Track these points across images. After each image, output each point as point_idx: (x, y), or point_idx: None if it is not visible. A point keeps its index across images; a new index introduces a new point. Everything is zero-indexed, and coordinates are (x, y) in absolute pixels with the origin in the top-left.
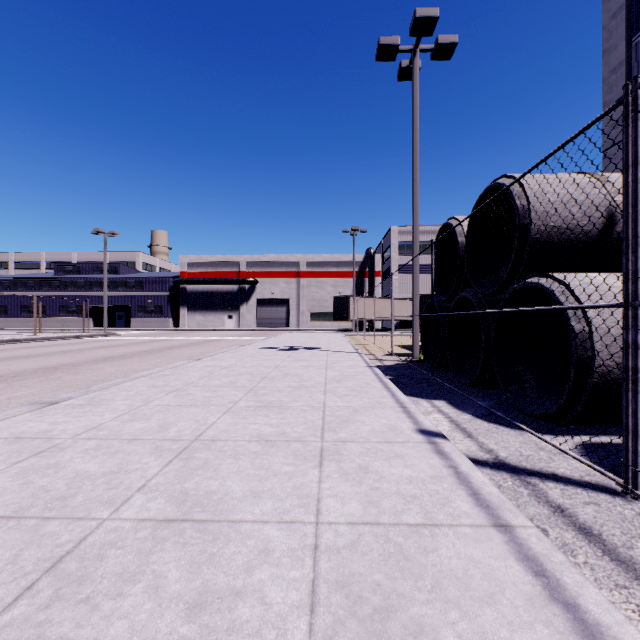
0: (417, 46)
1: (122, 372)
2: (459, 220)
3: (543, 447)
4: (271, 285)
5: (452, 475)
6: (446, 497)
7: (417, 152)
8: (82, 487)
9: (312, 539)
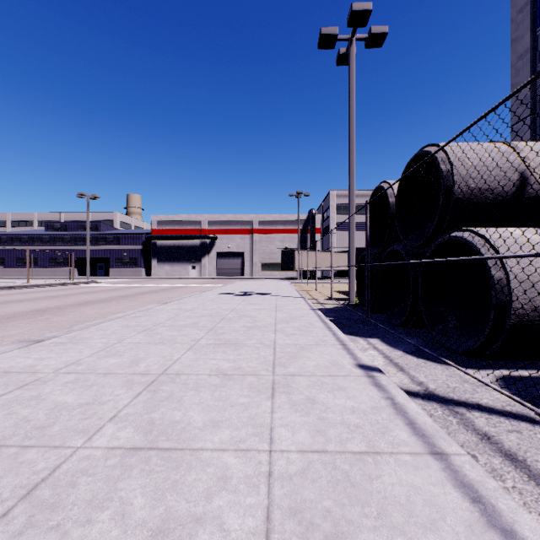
0: (353, 35)
1: (101, 314)
2: (390, 183)
3: (467, 380)
4: (228, 240)
5: (390, 406)
6: (385, 426)
7: (353, 126)
8: (60, 417)
9: (266, 466)
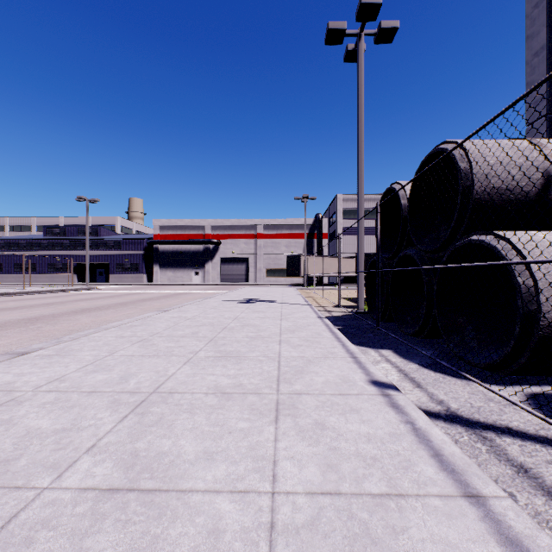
0: (362, 30)
1: (96, 322)
2: (402, 184)
3: (492, 398)
4: (232, 245)
5: (410, 432)
6: (408, 459)
7: (362, 125)
8: (29, 447)
9: (268, 515)
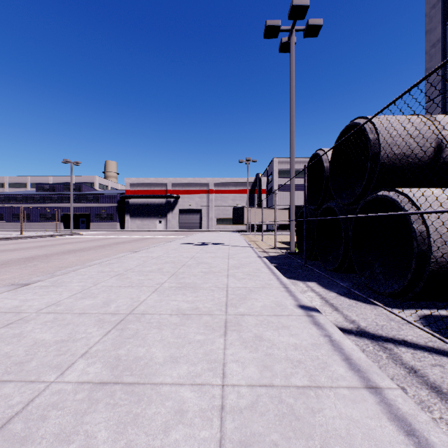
0: (293, 27)
1: (81, 261)
2: (325, 151)
3: (393, 318)
4: (189, 199)
5: (328, 343)
6: (325, 362)
7: (293, 103)
8: (37, 353)
9: (219, 400)
